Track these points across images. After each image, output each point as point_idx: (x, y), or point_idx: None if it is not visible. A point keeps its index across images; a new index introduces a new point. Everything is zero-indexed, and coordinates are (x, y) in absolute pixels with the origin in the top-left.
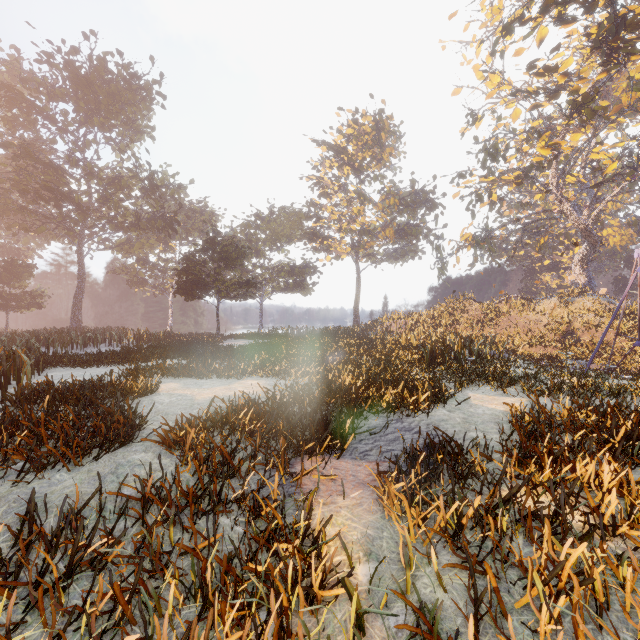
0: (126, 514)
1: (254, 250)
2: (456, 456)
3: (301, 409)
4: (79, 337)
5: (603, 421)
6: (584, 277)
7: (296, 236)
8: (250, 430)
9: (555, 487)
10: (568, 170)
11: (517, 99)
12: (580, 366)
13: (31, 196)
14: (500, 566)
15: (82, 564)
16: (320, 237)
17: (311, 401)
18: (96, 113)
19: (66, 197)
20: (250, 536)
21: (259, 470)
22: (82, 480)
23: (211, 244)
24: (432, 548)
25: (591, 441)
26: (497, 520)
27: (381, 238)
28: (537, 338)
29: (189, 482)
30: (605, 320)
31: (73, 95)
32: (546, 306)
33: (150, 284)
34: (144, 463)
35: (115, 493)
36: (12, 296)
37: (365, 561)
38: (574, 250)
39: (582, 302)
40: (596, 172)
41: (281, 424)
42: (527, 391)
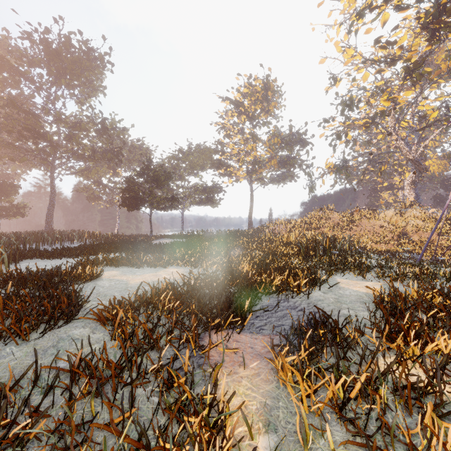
0: (57, 386)
1: (177, 175)
2: (335, 331)
3: (210, 292)
4: (49, 237)
5: (446, 301)
6: (413, 194)
7: (207, 165)
8: (169, 309)
9: (422, 360)
10: (402, 117)
11: (366, 66)
12: (413, 258)
13: (16, 135)
14: (386, 438)
15: (5, 441)
16: (224, 166)
17: (217, 285)
18: (63, 76)
19: (41, 136)
20: (163, 406)
21: (175, 343)
22: (27, 353)
23: (146, 170)
24: (327, 425)
25: (447, 320)
26: (378, 392)
27: (268, 167)
28: (380, 238)
29: (116, 354)
30: (429, 225)
31: (46, 63)
32: (386, 215)
33: (103, 199)
34: (81, 337)
35: (49, 367)
36: (3, 208)
37: (264, 432)
38: (405, 175)
39: (412, 212)
40: (422, 119)
41: (194, 304)
42: (381, 277)
